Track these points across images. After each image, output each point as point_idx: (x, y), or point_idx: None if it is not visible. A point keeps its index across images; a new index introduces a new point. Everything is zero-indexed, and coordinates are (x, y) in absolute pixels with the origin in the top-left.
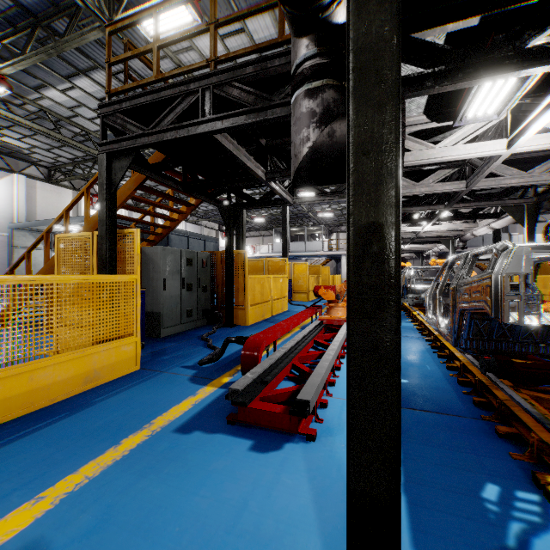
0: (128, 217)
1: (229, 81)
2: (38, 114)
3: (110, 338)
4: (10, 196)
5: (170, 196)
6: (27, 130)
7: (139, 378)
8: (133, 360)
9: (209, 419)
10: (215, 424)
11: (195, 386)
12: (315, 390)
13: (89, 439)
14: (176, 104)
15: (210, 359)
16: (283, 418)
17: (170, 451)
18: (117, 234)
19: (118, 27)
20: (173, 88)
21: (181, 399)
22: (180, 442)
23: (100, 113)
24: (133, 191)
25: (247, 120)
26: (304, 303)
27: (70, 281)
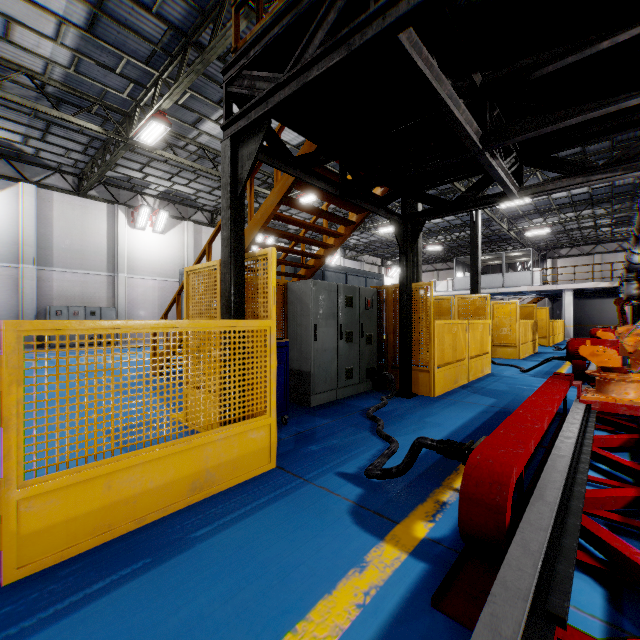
0: (272, 245)
1: None
2: (198, 154)
3: (230, 418)
4: (181, 243)
5: (323, 211)
6: (191, 174)
7: (271, 490)
8: (265, 453)
9: None
10: None
11: (361, 535)
12: None
13: None
14: (327, 8)
15: (385, 472)
16: None
17: None
18: (247, 259)
19: None
20: None
21: (335, 574)
22: None
23: (223, 83)
24: (276, 206)
25: None
26: (514, 363)
27: (168, 329)
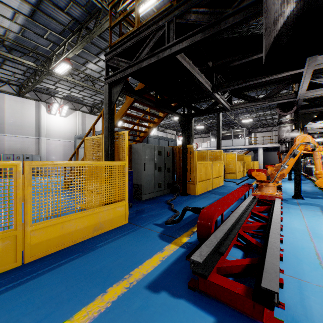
0: (124, 127)
1: (187, 9)
2: (85, 78)
3: (109, 202)
4: (75, 122)
5: (148, 112)
6: (81, 87)
7: (126, 230)
8: (124, 217)
9: (173, 280)
10: (178, 286)
11: (162, 242)
12: (278, 276)
13: (87, 282)
14: (149, 40)
15: (172, 221)
16: (244, 300)
17: (141, 312)
18: (115, 135)
19: (115, 2)
20: (147, 29)
21: (152, 253)
22: (150, 301)
23: (105, 60)
24: (126, 110)
25: (203, 36)
26: (234, 180)
27: (85, 165)
